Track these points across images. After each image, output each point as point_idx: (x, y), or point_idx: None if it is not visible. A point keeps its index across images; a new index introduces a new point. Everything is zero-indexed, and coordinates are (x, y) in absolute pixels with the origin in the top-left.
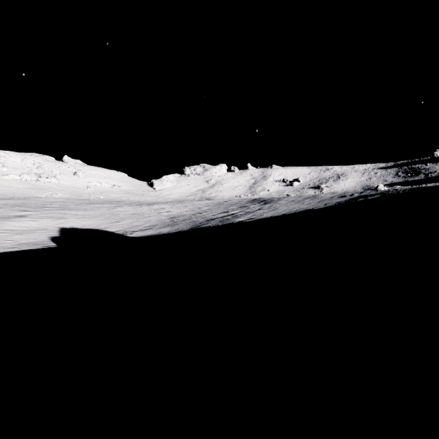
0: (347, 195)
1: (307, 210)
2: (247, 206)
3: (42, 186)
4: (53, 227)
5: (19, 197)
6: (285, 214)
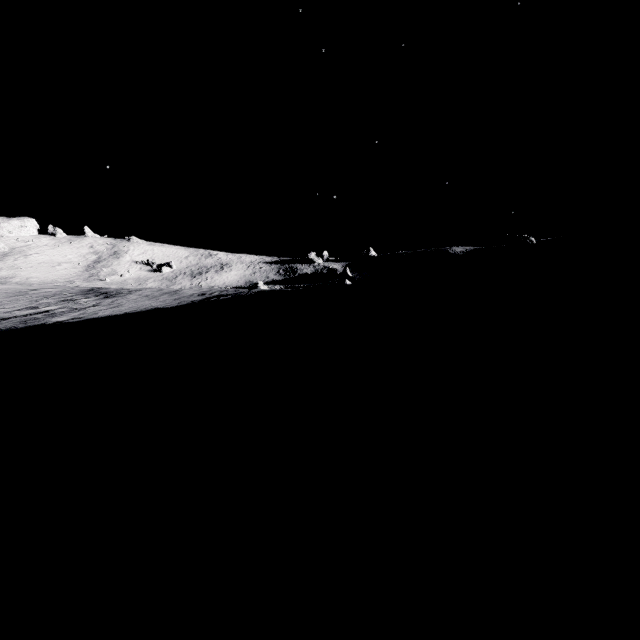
0: (209, 293)
1: (157, 308)
2: (76, 299)
3: None
4: None
5: None
6: (128, 313)
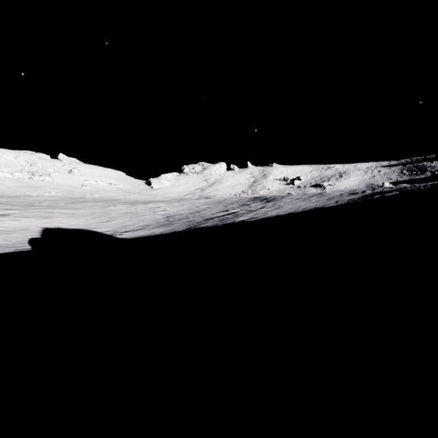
0: (358, 192)
1: (317, 208)
2: (249, 204)
3: (34, 185)
4: (35, 227)
5: (9, 195)
6: (292, 212)
